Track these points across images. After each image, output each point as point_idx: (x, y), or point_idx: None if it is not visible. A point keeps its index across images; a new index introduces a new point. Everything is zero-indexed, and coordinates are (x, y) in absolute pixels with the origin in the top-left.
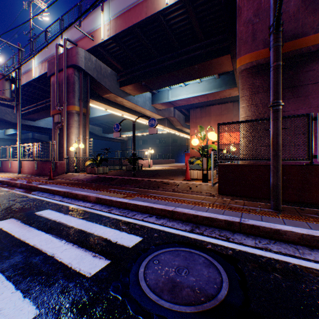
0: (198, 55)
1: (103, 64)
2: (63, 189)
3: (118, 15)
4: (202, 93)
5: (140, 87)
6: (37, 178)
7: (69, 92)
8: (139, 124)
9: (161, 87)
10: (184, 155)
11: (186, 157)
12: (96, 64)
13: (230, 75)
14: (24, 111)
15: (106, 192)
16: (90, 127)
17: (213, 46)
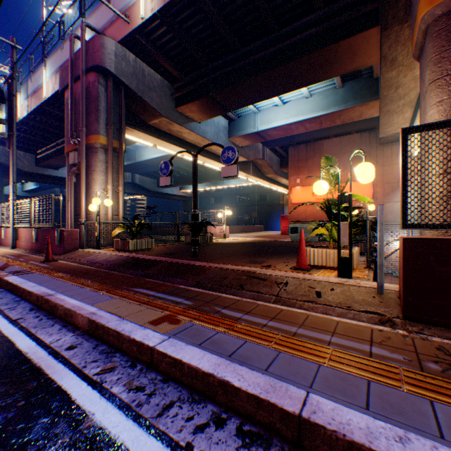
0: (312, 37)
1: (147, 67)
2: (42, 287)
3: None
4: (312, 115)
5: (209, 107)
6: (30, 257)
7: (89, 114)
8: (210, 172)
9: (244, 106)
10: (277, 219)
11: (282, 222)
12: (135, 67)
13: (362, 81)
14: (41, 154)
15: (124, 299)
16: (139, 178)
17: (342, 15)
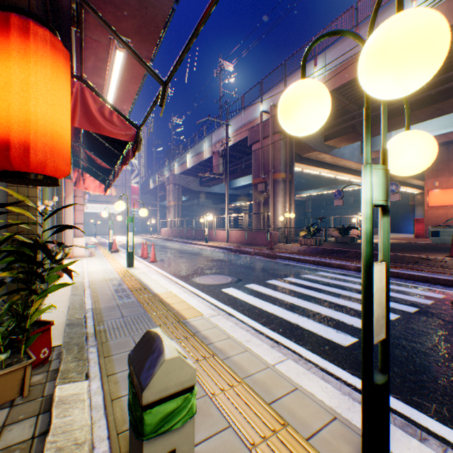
0: None
1: None
2: (307, 258)
3: (336, 67)
4: None
5: (352, 138)
6: (254, 247)
7: (274, 160)
8: (329, 178)
9: None
10: (402, 221)
11: (415, 225)
12: None
13: None
14: (203, 178)
15: (358, 263)
16: None
17: None
